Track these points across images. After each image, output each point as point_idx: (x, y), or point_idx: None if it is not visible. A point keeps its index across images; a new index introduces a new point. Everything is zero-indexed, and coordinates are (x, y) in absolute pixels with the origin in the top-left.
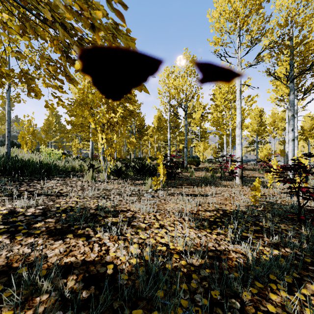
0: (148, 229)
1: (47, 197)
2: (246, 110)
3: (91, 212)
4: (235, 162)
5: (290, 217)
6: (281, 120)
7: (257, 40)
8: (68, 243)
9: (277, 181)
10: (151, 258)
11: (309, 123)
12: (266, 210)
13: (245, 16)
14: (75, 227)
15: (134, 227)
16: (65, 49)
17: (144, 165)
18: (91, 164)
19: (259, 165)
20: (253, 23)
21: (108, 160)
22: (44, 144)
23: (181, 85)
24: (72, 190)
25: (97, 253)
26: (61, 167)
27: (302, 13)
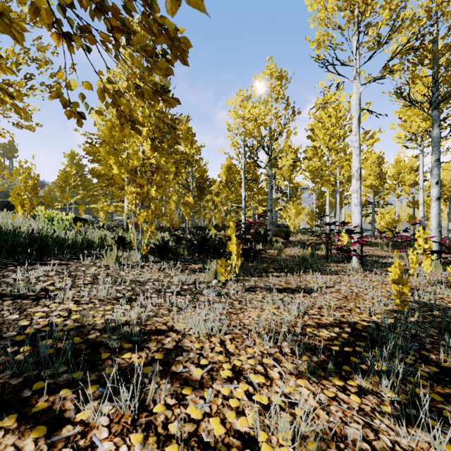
0: (207, 386)
1: (12, 303)
2: (364, 153)
3: (91, 338)
4: (352, 233)
5: None
6: (409, 171)
7: (388, 36)
8: None
9: None
10: None
11: (450, 176)
12: (425, 322)
13: None
14: (36, 387)
15: (177, 381)
16: None
17: (205, 237)
18: (120, 237)
19: (383, 238)
20: (382, 7)
21: (144, 230)
22: (52, 206)
23: (263, 115)
24: (73, 285)
25: None
26: (68, 241)
27: None
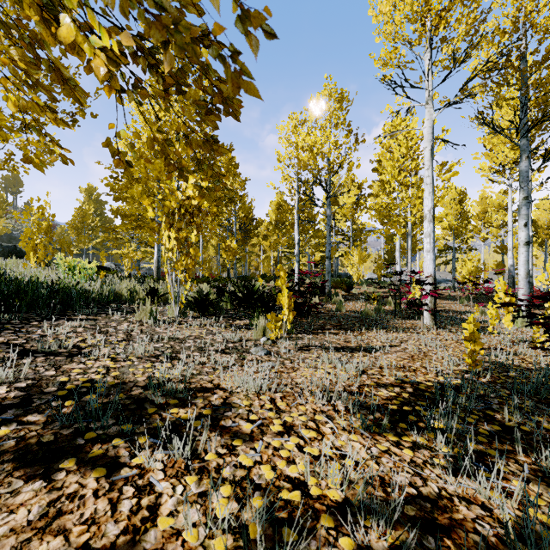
0: (258, 438)
1: (46, 360)
2: (440, 189)
3: (134, 395)
4: (424, 284)
5: (549, 397)
6: (497, 210)
7: (465, 55)
8: (60, 486)
9: (528, 325)
10: (264, 533)
11: (547, 215)
12: (498, 383)
13: (442, 10)
14: (89, 437)
15: (227, 434)
16: (48, 1)
17: (252, 289)
18: (153, 288)
19: (463, 290)
20: (458, 21)
21: (182, 281)
22: (69, 252)
23: (320, 143)
24: (105, 342)
25: (126, 521)
26: (93, 293)
27: (545, 8)
